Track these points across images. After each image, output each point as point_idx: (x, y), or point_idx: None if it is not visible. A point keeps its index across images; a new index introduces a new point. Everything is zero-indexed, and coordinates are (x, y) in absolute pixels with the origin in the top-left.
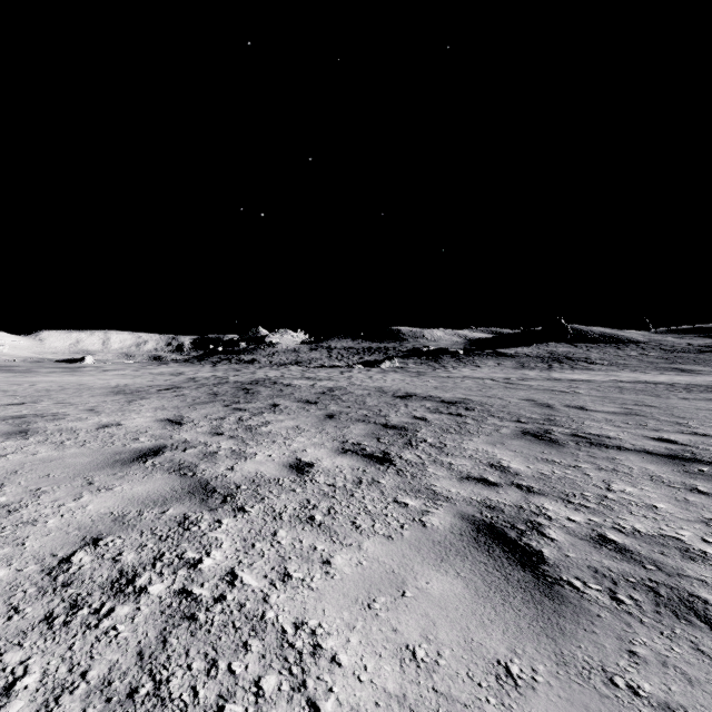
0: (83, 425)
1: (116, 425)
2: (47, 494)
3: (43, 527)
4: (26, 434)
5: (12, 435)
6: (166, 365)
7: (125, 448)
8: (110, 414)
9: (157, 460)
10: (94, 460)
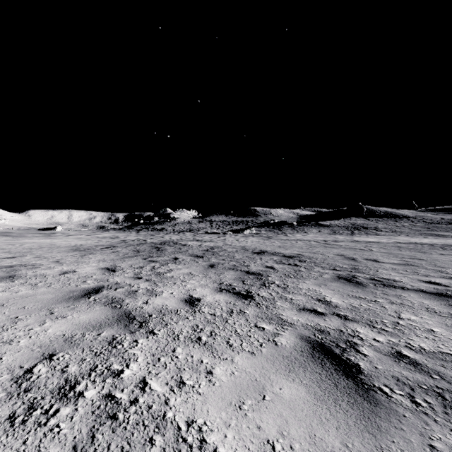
0: (51, 272)
1: (72, 272)
2: (22, 321)
3: (16, 346)
4: (13, 278)
5: (4, 279)
6: (107, 232)
7: (77, 288)
8: (69, 264)
9: (97, 296)
10: (55, 296)
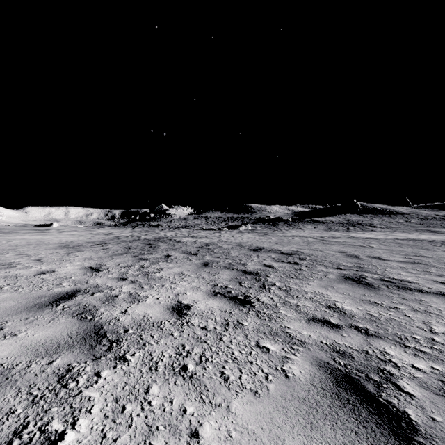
0: (26, 272)
1: (50, 272)
2: None
3: None
4: None
5: None
6: (103, 228)
7: (47, 293)
8: (50, 263)
9: (68, 303)
10: (17, 304)
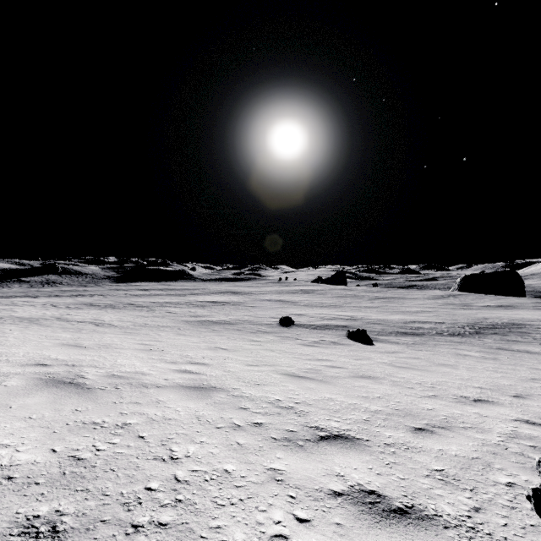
0: None
1: None
2: None
3: None
4: None
5: None
6: None
7: None
8: None
9: None
10: None
